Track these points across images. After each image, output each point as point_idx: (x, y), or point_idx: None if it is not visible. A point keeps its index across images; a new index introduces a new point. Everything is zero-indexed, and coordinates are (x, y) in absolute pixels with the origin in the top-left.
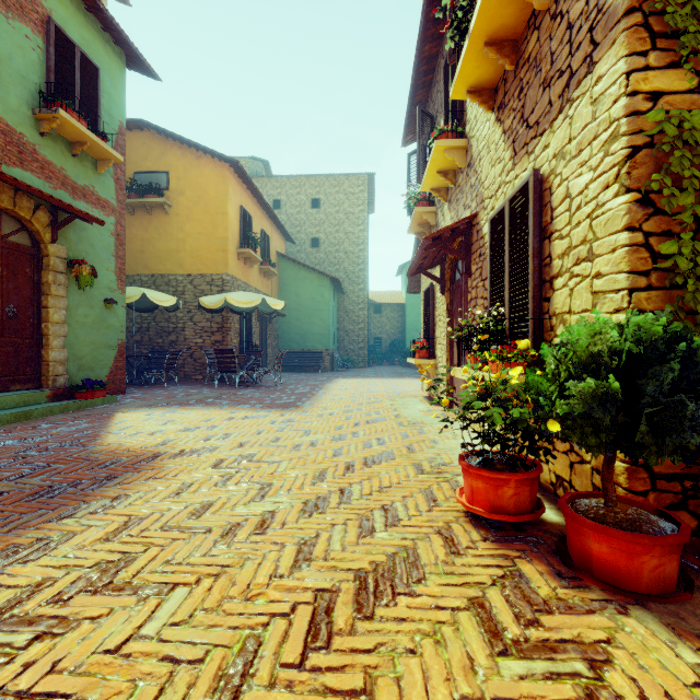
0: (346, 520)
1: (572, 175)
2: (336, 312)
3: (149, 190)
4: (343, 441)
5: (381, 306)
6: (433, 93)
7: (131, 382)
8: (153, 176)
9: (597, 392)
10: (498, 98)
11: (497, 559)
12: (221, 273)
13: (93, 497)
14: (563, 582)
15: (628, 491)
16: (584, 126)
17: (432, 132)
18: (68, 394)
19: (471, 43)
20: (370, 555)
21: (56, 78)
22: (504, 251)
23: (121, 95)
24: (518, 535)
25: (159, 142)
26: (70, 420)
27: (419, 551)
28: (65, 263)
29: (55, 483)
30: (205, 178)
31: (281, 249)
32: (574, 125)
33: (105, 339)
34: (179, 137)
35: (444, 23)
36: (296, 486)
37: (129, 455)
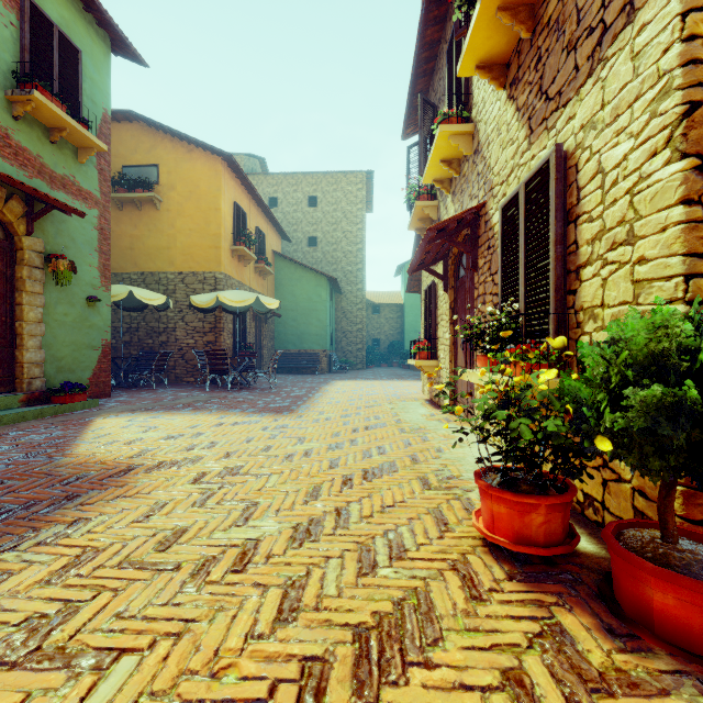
0: (342, 550)
1: (606, 146)
2: (333, 312)
3: (138, 185)
4: (341, 450)
5: (379, 307)
6: (435, 81)
7: (119, 384)
8: (143, 170)
9: (664, 401)
10: (510, 74)
11: (529, 607)
12: (214, 272)
13: (46, 522)
14: (618, 642)
15: (684, 520)
16: (622, 86)
17: (436, 118)
18: (44, 398)
19: (483, 7)
20: (372, 601)
21: (31, 58)
22: (519, 240)
23: (106, 81)
24: (550, 571)
25: (149, 135)
26: (43, 427)
27: (432, 596)
28: (41, 257)
29: (4, 505)
30: (197, 173)
31: (277, 248)
32: (609, 87)
33: (87, 339)
34: (170, 129)
35: (447, 5)
36: (286, 505)
37: (99, 468)
